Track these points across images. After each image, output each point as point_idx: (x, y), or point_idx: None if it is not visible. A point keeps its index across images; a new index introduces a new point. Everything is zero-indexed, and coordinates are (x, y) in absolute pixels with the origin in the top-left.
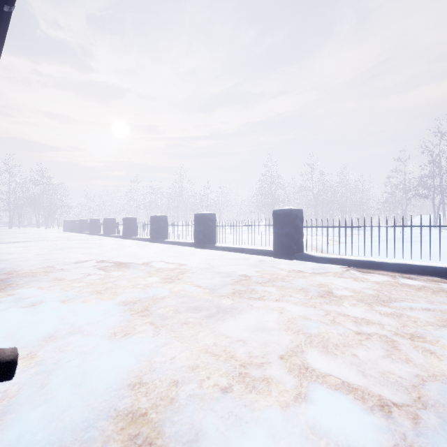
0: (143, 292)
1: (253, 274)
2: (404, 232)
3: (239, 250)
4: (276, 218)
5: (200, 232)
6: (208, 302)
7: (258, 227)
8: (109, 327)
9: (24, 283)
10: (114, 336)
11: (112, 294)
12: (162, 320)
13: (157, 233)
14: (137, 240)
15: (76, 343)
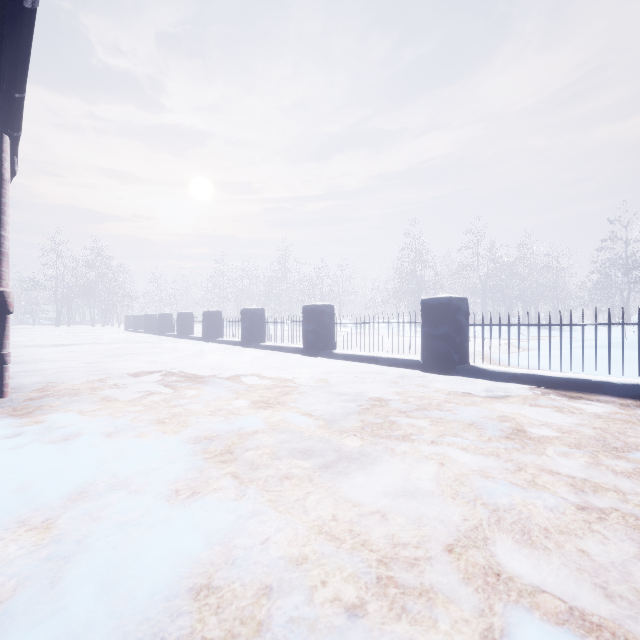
0: (225, 424)
1: (391, 397)
2: (627, 333)
3: (370, 359)
4: (426, 311)
5: (311, 333)
6: (323, 441)
7: (398, 325)
8: (169, 480)
9: (61, 405)
10: (175, 496)
11: (179, 425)
12: (251, 470)
13: (250, 334)
14: (222, 344)
15: (116, 506)
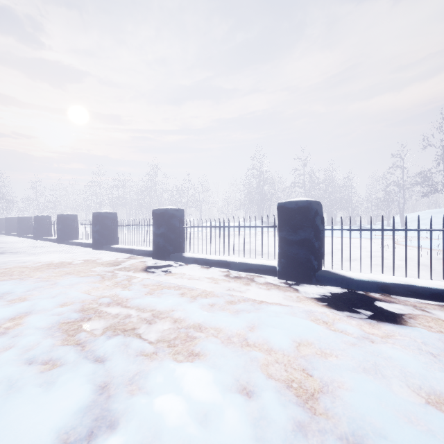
0: None
1: None
2: None
3: None
4: None
5: (300, 245)
6: None
7: None
8: None
9: None
10: None
11: None
12: None
13: (168, 242)
14: (121, 252)
15: None
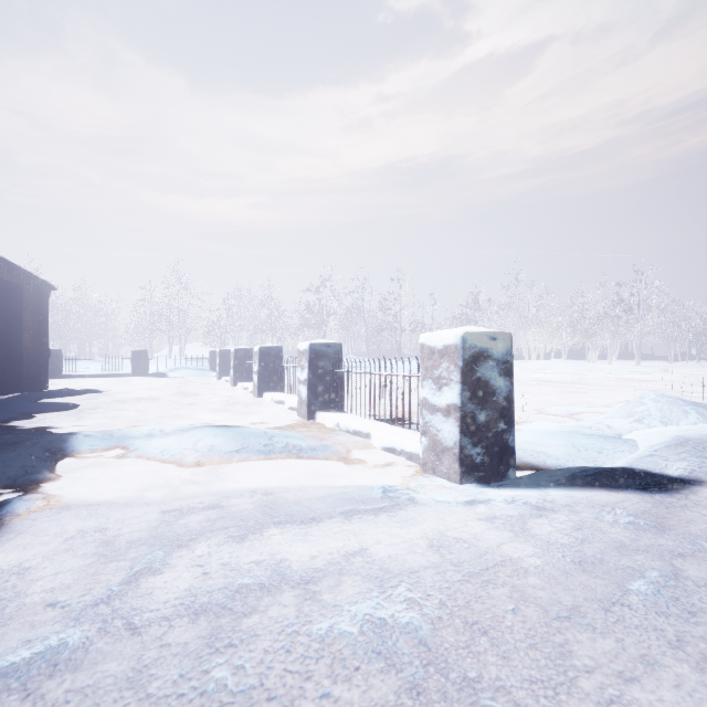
0: None
1: None
2: None
3: None
4: None
5: None
6: None
7: None
8: None
9: None
10: None
11: None
12: None
13: None
14: None
15: None
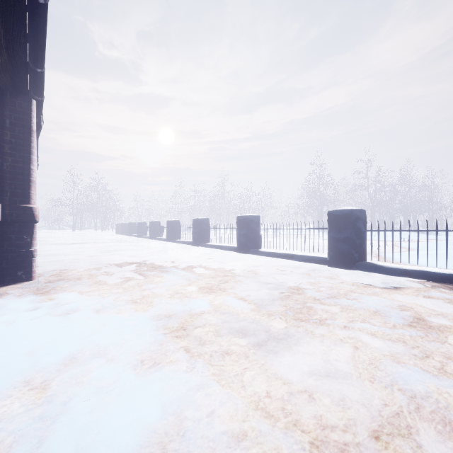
0: (180, 305)
1: (306, 286)
2: None
3: (287, 256)
4: (331, 220)
5: (243, 236)
6: (255, 322)
7: (309, 230)
8: (137, 351)
9: (68, 287)
10: (140, 365)
11: (147, 304)
12: (199, 345)
13: (199, 236)
14: (180, 243)
15: (96, 373)
